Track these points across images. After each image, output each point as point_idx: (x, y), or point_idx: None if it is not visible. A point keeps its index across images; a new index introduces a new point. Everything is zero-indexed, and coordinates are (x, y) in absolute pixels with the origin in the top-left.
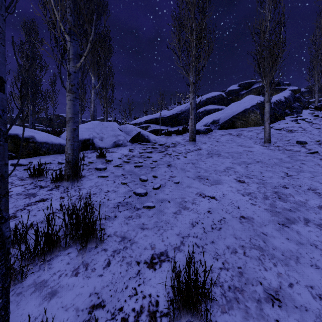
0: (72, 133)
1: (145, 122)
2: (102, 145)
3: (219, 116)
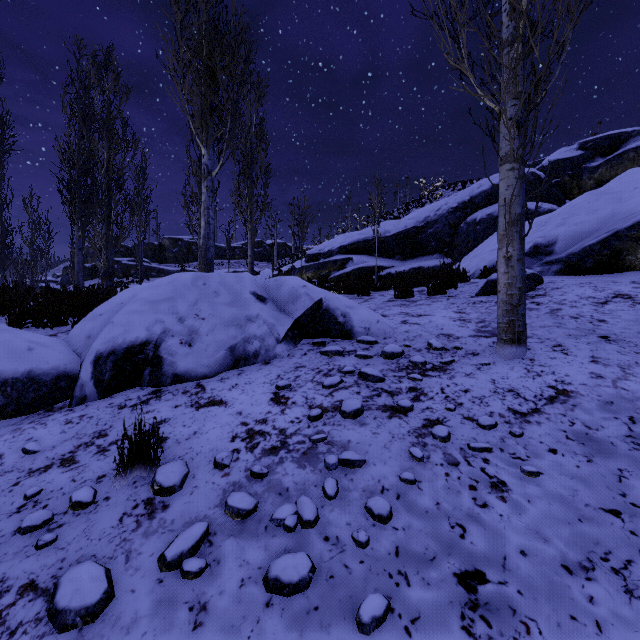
0: None
1: (339, 249)
2: (188, 364)
3: (553, 233)
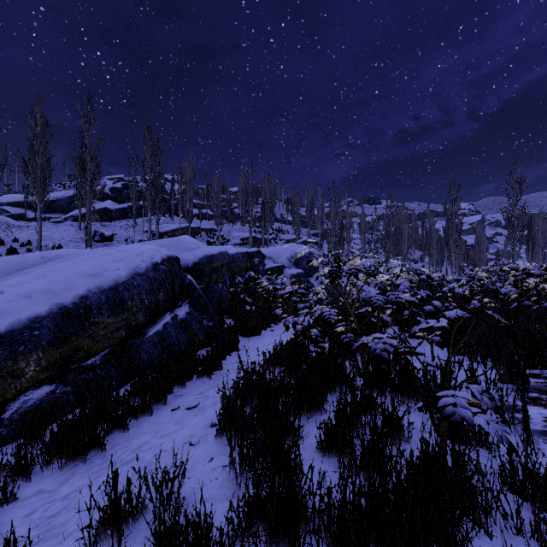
0: None
1: (8, 203)
2: None
3: (78, 213)
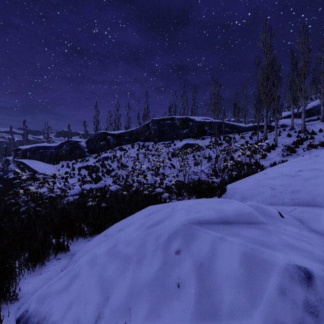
0: (293, 122)
1: (283, 117)
2: (287, 126)
3: None
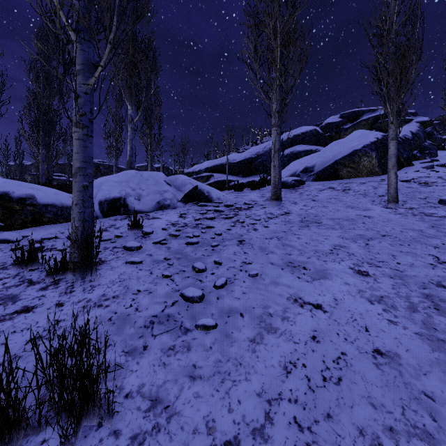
0: (81, 193)
1: (205, 169)
2: (140, 207)
3: (314, 161)
